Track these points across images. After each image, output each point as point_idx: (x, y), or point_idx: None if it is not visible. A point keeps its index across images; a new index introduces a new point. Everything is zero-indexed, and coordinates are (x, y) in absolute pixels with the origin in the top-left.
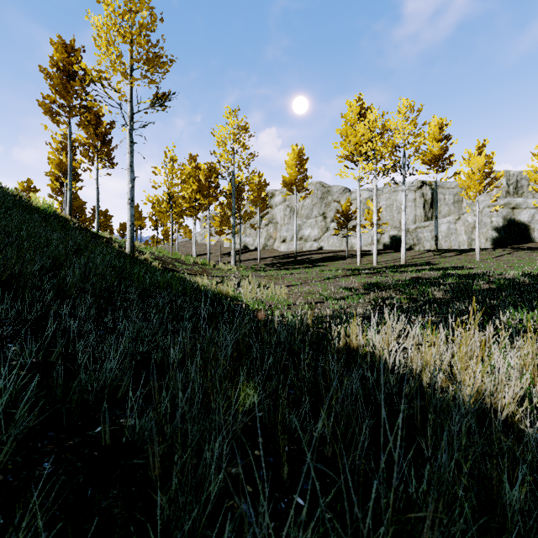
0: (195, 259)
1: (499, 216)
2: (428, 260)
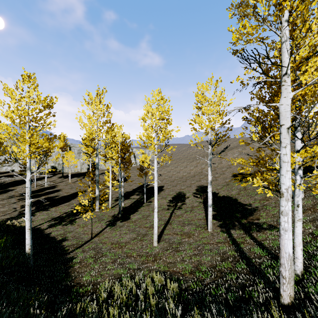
0: None
1: None
2: (56, 184)
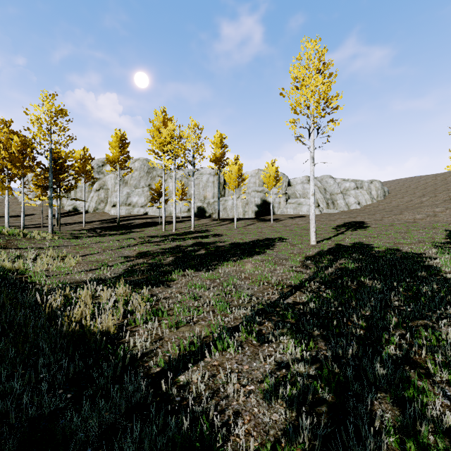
0: (2, 229)
1: (259, 198)
2: (209, 227)
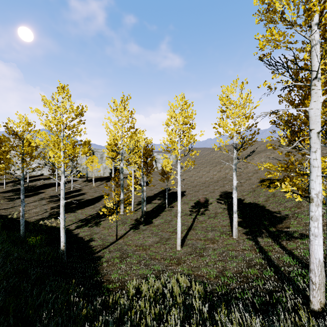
0: None
1: None
2: (81, 187)
